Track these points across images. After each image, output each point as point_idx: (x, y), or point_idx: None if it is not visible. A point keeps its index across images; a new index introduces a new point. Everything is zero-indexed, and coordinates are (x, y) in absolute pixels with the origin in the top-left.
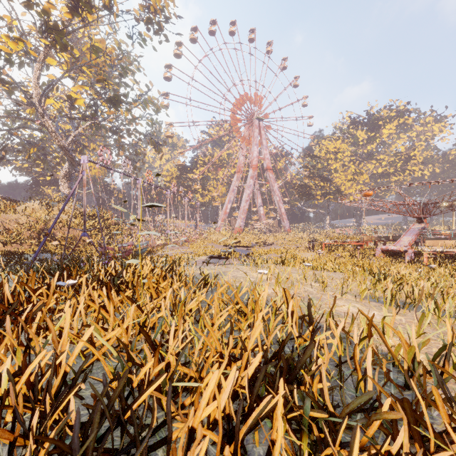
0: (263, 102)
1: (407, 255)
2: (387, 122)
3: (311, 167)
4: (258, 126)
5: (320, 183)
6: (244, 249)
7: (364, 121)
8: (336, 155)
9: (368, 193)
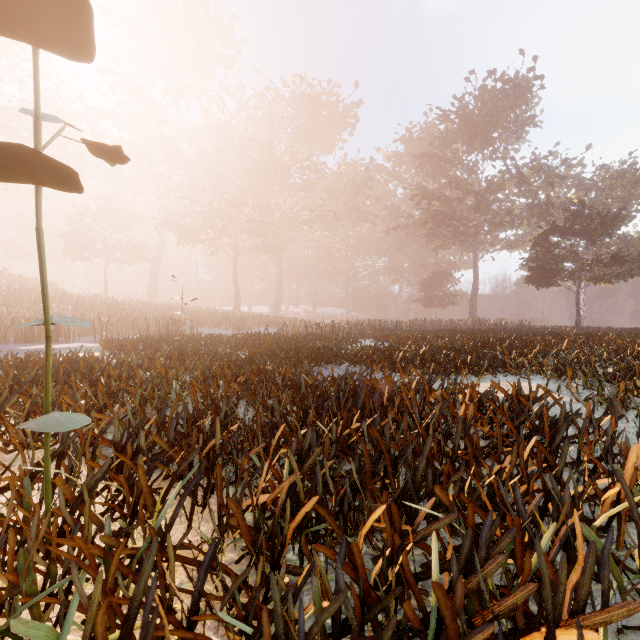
0: None
1: None
2: None
3: None
4: None
5: None
6: None
7: None
8: None
9: None
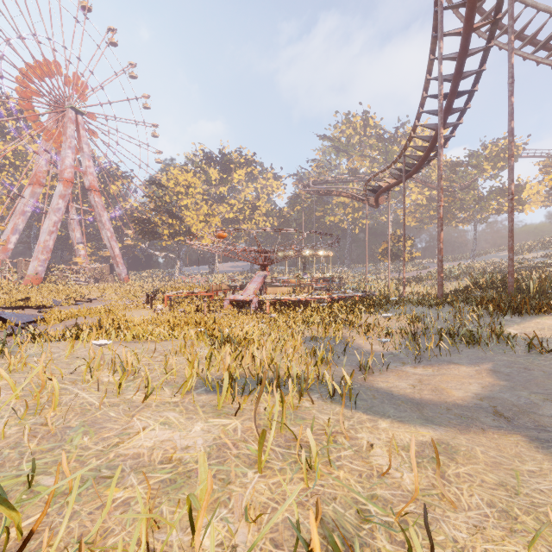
0: (85, 89)
1: (252, 304)
2: (237, 167)
3: (157, 198)
4: (76, 121)
5: (169, 220)
6: (33, 311)
7: (217, 159)
8: (188, 190)
9: (217, 235)
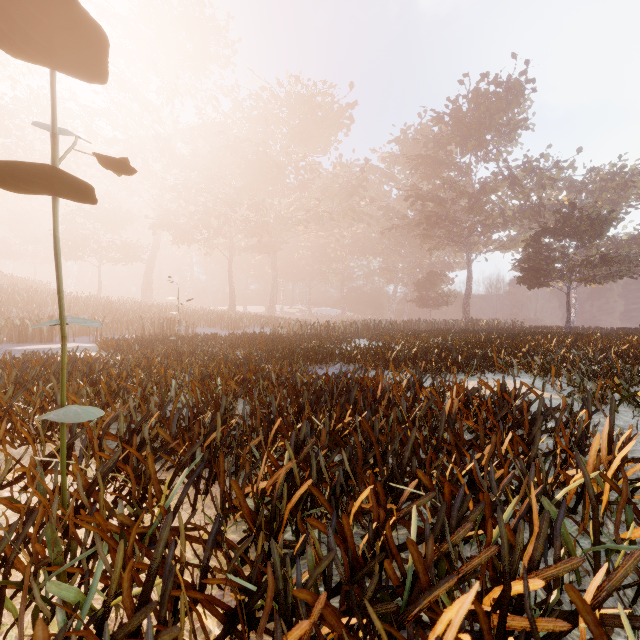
0: None
1: None
2: None
3: None
4: None
5: None
6: None
7: None
8: None
9: None
